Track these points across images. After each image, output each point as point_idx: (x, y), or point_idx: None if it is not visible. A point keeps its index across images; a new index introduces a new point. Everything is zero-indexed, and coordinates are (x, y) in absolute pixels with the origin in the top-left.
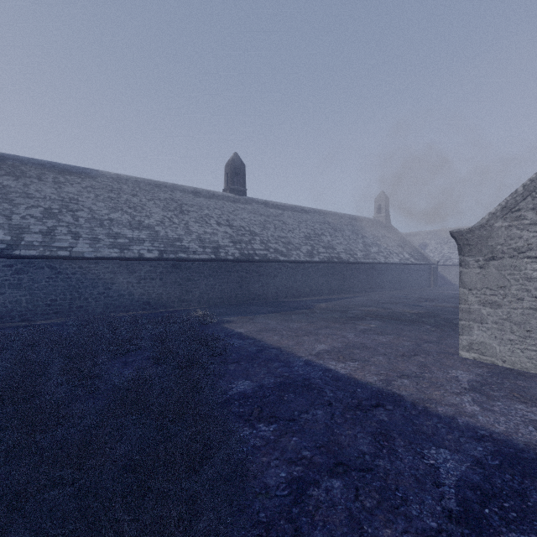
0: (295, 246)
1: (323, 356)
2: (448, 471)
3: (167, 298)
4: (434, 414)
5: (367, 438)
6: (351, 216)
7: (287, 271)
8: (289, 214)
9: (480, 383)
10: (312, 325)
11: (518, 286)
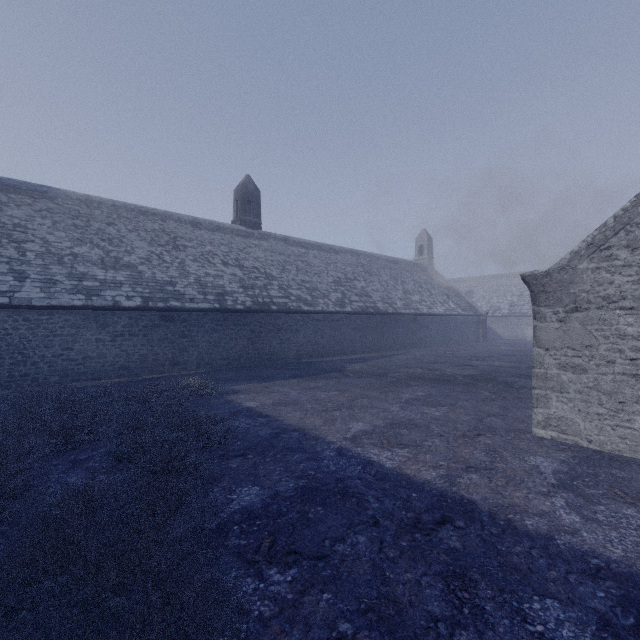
0: (323, 293)
1: (361, 440)
2: None
3: (154, 360)
4: (523, 533)
5: (436, 586)
6: (389, 258)
7: (312, 324)
8: (314, 253)
9: (569, 475)
10: (345, 394)
11: (608, 345)
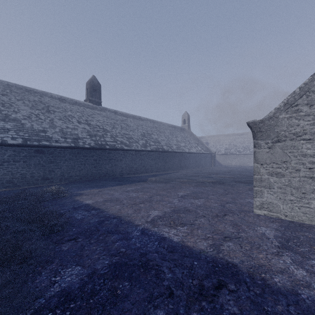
0: (135, 140)
1: (157, 222)
2: None
3: (31, 177)
4: (277, 291)
5: None
6: (169, 125)
7: (129, 156)
8: (131, 120)
9: (283, 238)
10: (147, 193)
11: (296, 161)
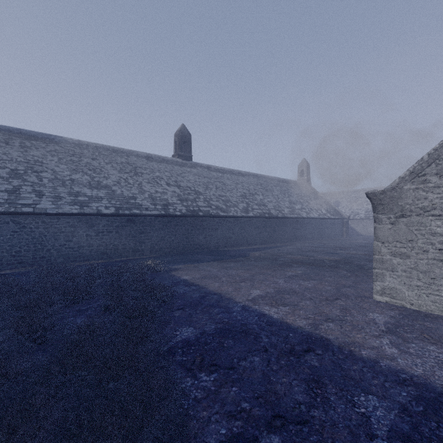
0: (233, 203)
1: (258, 301)
2: (379, 420)
3: (122, 248)
4: (359, 358)
5: (301, 386)
6: (279, 179)
7: (226, 224)
8: (228, 176)
9: (394, 325)
10: (248, 271)
11: (423, 240)
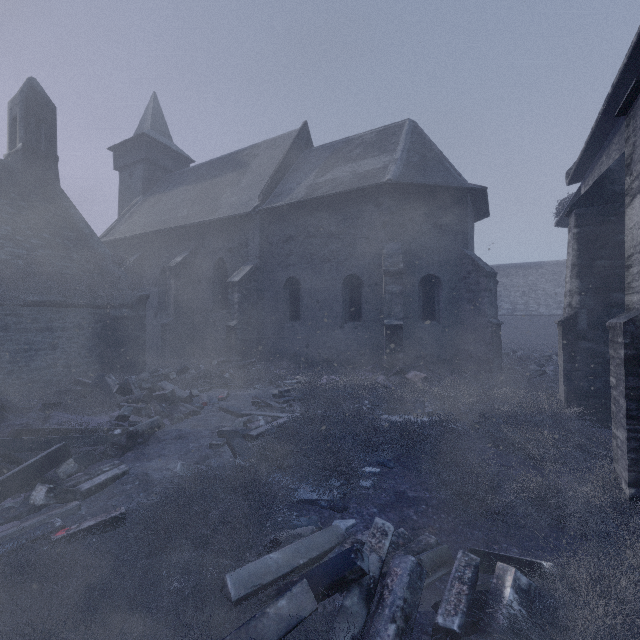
0: None
1: None
2: None
3: None
4: None
5: None
6: None
7: None
8: None
9: None
10: None
11: None
